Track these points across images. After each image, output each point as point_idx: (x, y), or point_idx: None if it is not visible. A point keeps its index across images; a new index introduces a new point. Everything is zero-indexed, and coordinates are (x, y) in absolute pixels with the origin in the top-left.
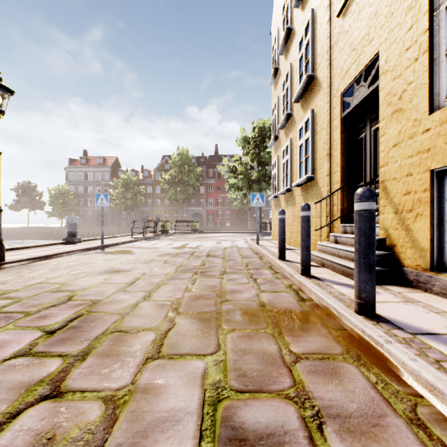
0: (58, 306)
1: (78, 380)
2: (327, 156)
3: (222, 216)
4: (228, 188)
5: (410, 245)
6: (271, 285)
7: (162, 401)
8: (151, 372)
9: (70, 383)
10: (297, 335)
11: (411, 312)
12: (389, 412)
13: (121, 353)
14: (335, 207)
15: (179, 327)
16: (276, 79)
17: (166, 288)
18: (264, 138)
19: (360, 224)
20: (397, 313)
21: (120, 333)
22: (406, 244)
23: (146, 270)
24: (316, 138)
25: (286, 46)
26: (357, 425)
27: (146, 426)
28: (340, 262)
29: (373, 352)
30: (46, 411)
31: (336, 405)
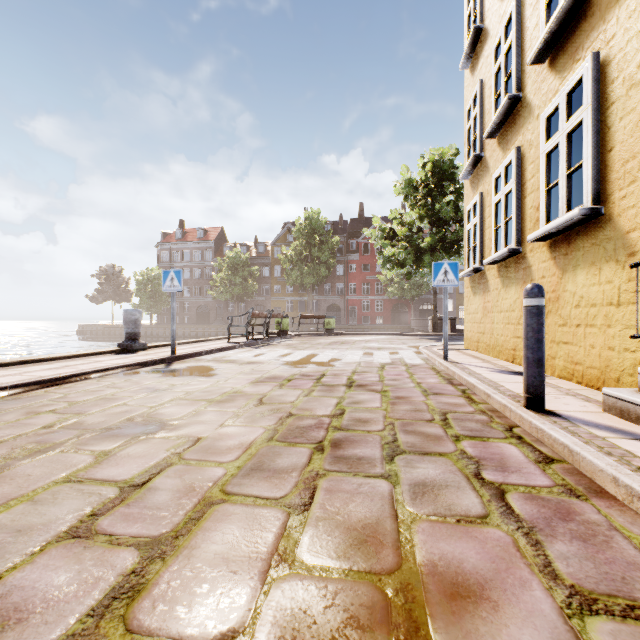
0: None
1: None
2: None
3: (370, 309)
4: (382, 264)
5: None
6: (581, 541)
7: None
8: None
9: None
10: None
11: None
12: None
13: None
14: None
15: None
16: (477, 51)
17: (217, 526)
18: (441, 179)
19: None
20: None
21: None
22: None
23: (206, 428)
24: (609, 116)
25: None
26: None
27: None
28: None
29: None
30: None
31: None
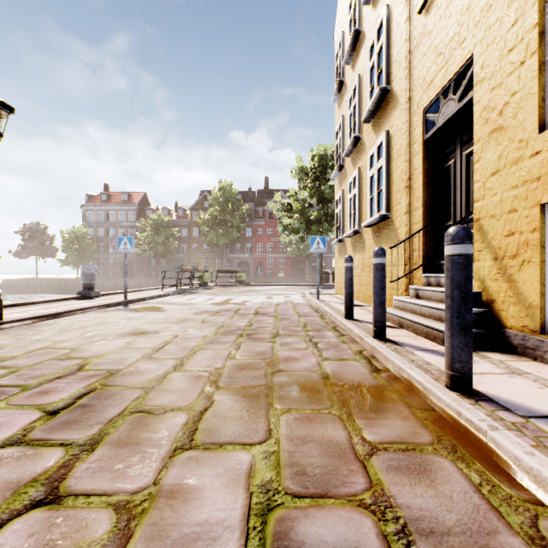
0: (65, 378)
1: (83, 479)
2: (406, 188)
3: (274, 265)
4: (281, 231)
5: (514, 300)
6: (336, 351)
7: (193, 510)
8: (181, 468)
9: (72, 484)
10: (372, 417)
11: (518, 387)
12: (501, 527)
13: (141, 441)
14: (416, 252)
15: (219, 406)
16: (341, 94)
17: (203, 354)
18: (325, 169)
19: (453, 273)
20: (500, 388)
21: (142, 414)
22: (508, 299)
23: (178, 332)
24: (392, 167)
25: (353, 53)
26: (458, 547)
27: (170, 546)
28: (423, 322)
29: (472, 441)
30: (37, 524)
31: (428, 516)
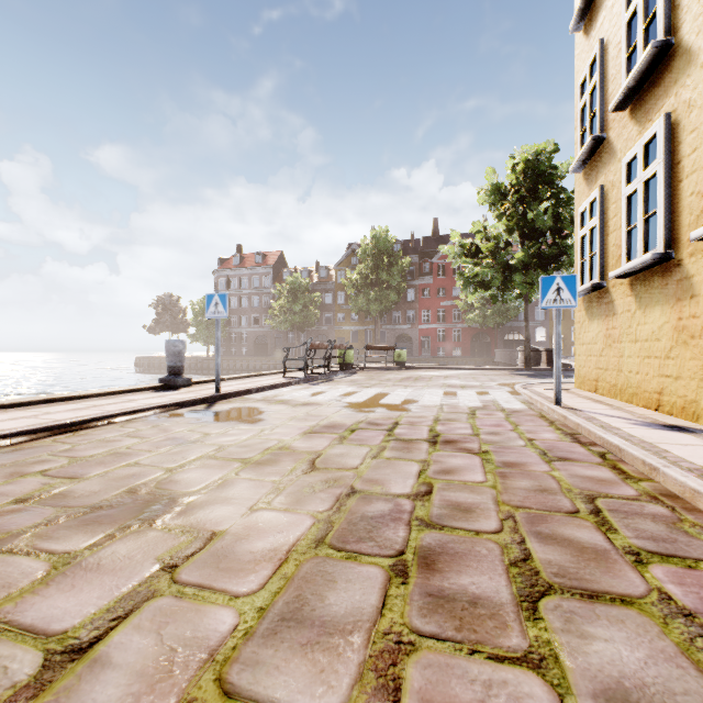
0: None
1: None
2: None
3: (446, 340)
4: (462, 286)
5: None
6: None
7: None
8: None
9: None
10: None
11: None
12: None
13: None
14: None
15: None
16: (595, 4)
17: None
18: (536, 183)
19: None
20: None
21: None
22: None
23: (228, 513)
24: None
25: None
26: None
27: None
28: None
29: None
30: None
31: None
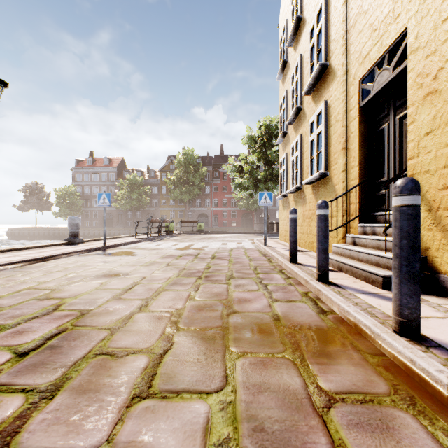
0: (40, 317)
1: (36, 433)
2: (343, 150)
3: (228, 217)
4: (234, 188)
5: None
6: (284, 292)
7: None
8: (136, 421)
9: (24, 439)
10: (325, 363)
11: None
12: None
13: (101, 387)
14: (352, 205)
15: (178, 348)
16: (285, 73)
17: (166, 295)
18: (271, 136)
19: (402, 223)
20: (447, 333)
21: (105, 357)
22: (443, 247)
23: (146, 274)
24: (330, 131)
25: (295, 37)
26: None
27: None
28: (362, 267)
29: (429, 391)
30: None
31: None
